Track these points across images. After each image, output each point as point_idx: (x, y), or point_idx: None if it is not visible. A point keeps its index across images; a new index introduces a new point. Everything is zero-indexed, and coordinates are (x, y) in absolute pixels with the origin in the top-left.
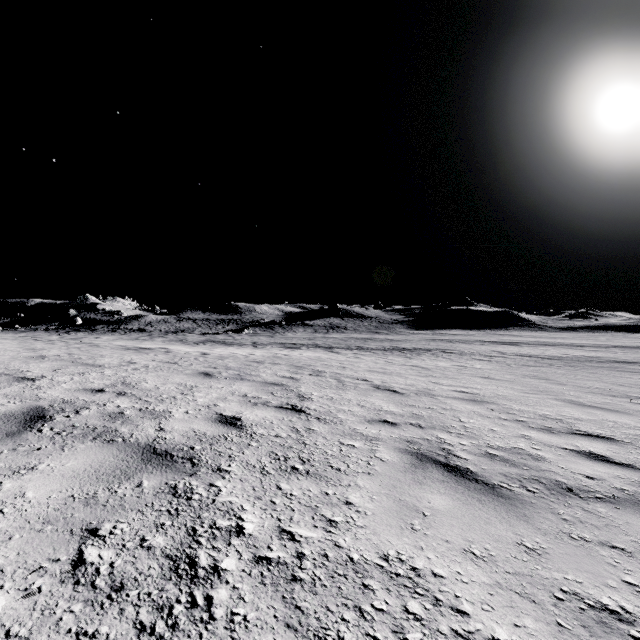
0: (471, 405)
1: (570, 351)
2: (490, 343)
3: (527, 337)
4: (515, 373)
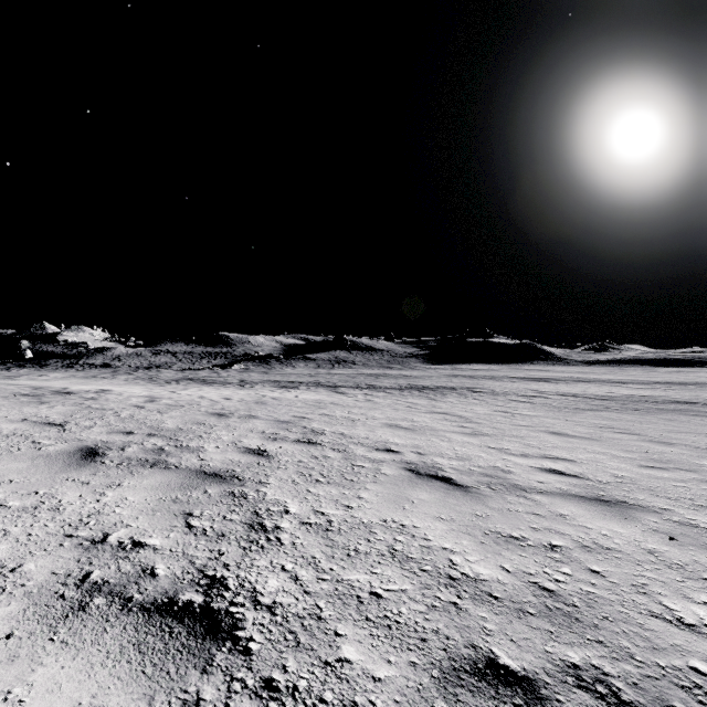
0: (616, 521)
1: (614, 389)
2: (520, 379)
3: (556, 372)
4: (582, 423)
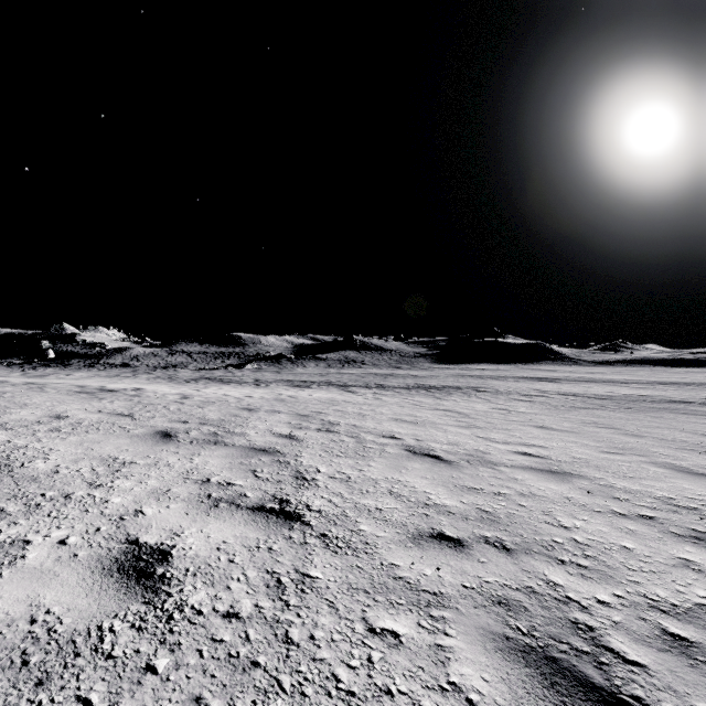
0: (554, 483)
1: (616, 389)
2: (525, 379)
3: (563, 372)
4: (571, 419)
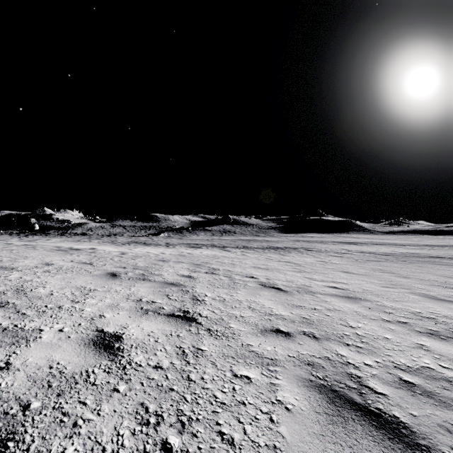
0: (349, 303)
1: (396, 249)
2: (338, 243)
3: (363, 238)
4: (365, 267)
